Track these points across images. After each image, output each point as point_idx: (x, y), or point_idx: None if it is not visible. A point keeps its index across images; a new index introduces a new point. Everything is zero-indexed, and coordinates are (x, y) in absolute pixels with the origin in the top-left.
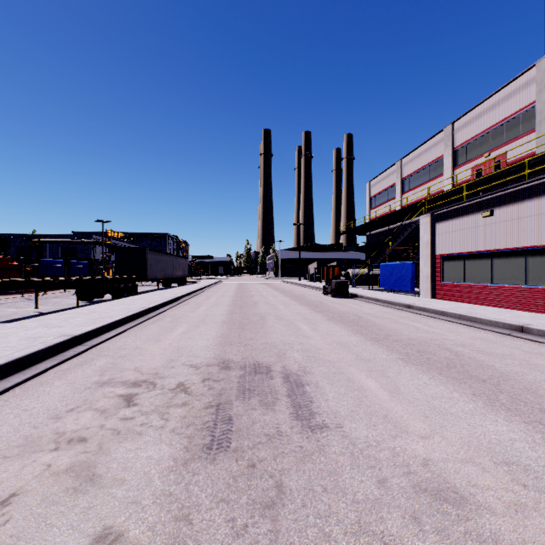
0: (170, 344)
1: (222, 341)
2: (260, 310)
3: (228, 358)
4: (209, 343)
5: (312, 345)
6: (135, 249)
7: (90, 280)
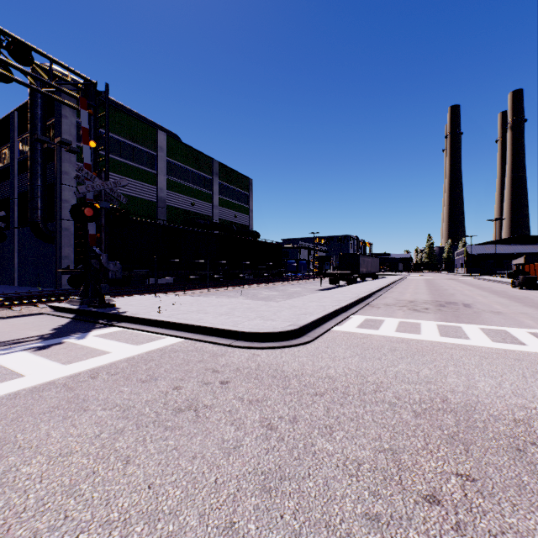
0: (409, 297)
1: (432, 298)
2: (449, 292)
3: (438, 300)
4: (427, 298)
5: (479, 301)
6: (351, 254)
7: (340, 273)
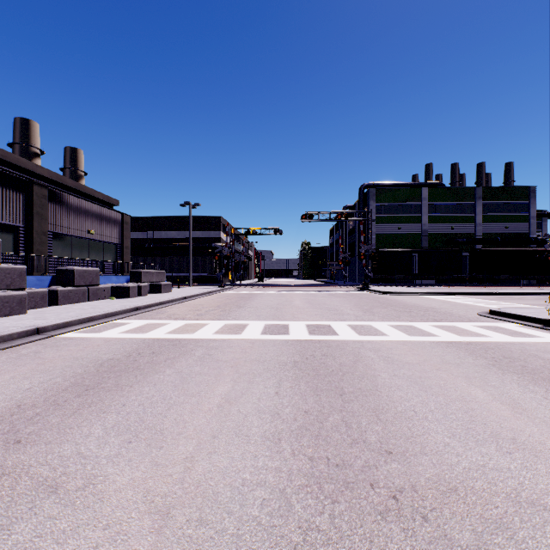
0: None
1: None
2: None
3: None
4: None
5: None
6: None
7: None
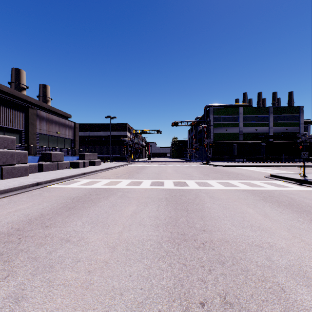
0: None
1: None
2: None
3: None
4: None
5: None
6: None
7: None
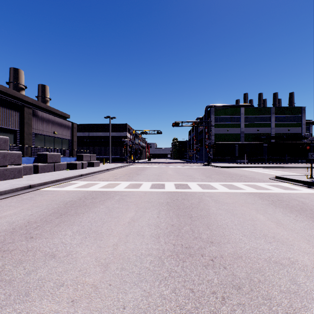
0: None
1: None
2: None
3: None
4: None
5: None
6: None
7: None
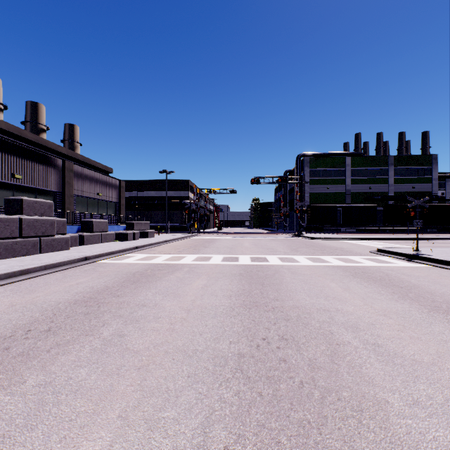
0: None
1: None
2: None
3: None
4: None
5: None
6: None
7: None
